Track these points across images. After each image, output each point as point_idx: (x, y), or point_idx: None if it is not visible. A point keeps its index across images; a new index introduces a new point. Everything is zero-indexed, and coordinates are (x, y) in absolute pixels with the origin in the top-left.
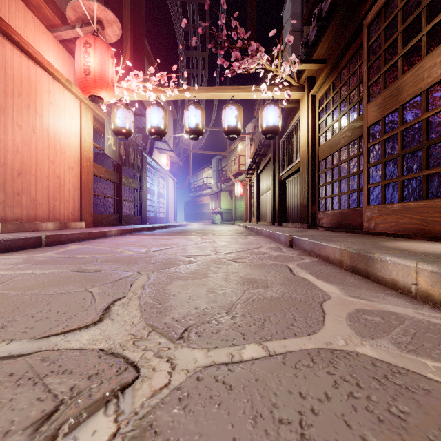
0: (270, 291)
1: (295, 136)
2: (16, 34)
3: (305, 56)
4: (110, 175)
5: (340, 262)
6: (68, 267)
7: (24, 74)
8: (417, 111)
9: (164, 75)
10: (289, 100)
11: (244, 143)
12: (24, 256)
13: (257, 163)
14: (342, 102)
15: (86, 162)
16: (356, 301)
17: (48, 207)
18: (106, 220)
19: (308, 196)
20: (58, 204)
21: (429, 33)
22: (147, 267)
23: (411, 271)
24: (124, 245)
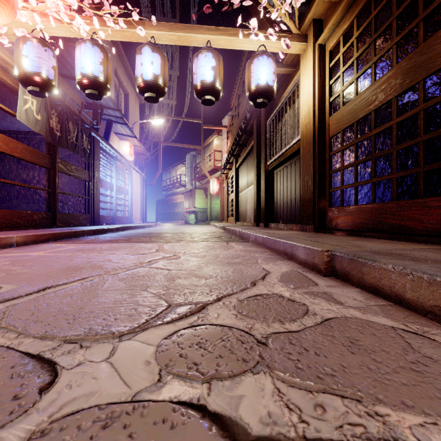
0: None
1: (291, 109)
2: None
3: None
4: (35, 156)
5: None
6: None
7: None
8: None
9: None
10: (281, 63)
11: (220, 138)
12: None
13: (235, 155)
14: (379, 36)
15: None
16: None
17: None
18: (26, 219)
19: (314, 187)
20: None
21: None
22: None
23: None
24: None
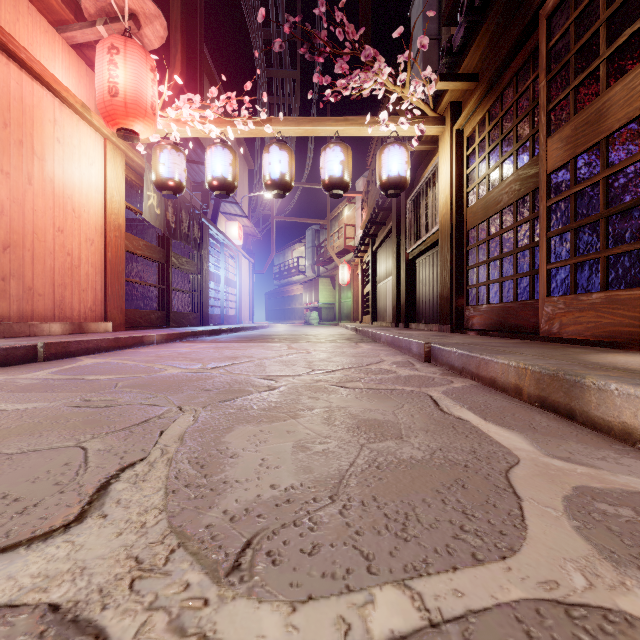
0: (407, 447)
1: (431, 193)
2: (0, 29)
3: (447, 71)
4: (152, 252)
5: (516, 388)
6: (64, 398)
7: (13, 93)
8: (632, 146)
9: (232, 98)
10: (420, 140)
11: (352, 207)
12: (1, 378)
13: (372, 236)
14: (505, 138)
15: (114, 231)
16: (569, 468)
17: (53, 299)
18: (146, 319)
19: (451, 283)
20: (69, 296)
21: None
22: (197, 398)
23: None
24: (168, 359)
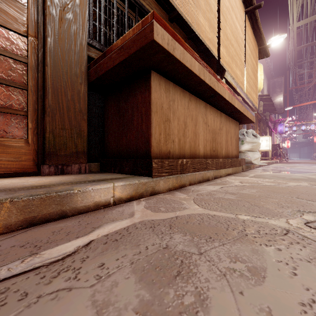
0: (175, 241)
1: None
2: None
3: None
4: None
5: None
6: None
7: None
8: None
9: None
10: None
11: None
12: None
13: None
14: None
15: None
16: (141, 214)
17: None
18: None
19: None
20: None
21: None
22: None
23: (111, 190)
24: None
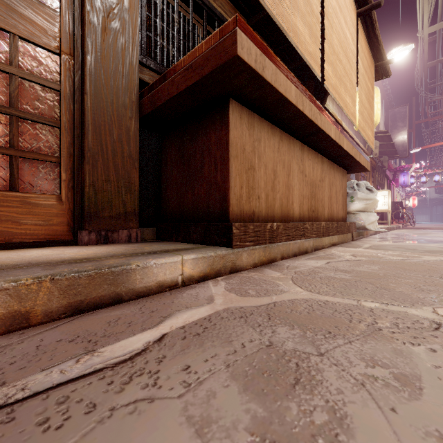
0: (280, 336)
1: None
2: None
3: None
4: None
5: (11, 318)
6: None
7: None
8: None
9: None
10: None
11: None
12: None
13: None
14: None
15: None
16: (223, 298)
17: None
18: None
19: None
20: None
21: None
22: None
23: (179, 265)
24: None
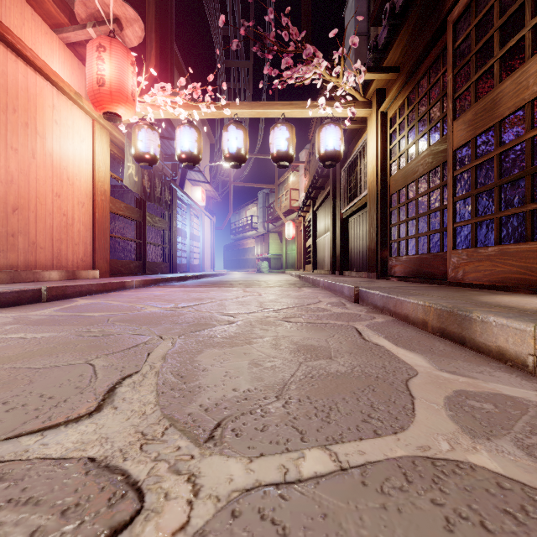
0: (335, 364)
1: (361, 163)
2: (10, 33)
3: (373, 64)
4: (131, 212)
5: (423, 322)
6: (69, 329)
7: (21, 85)
8: (519, 129)
9: (197, 87)
10: (352, 120)
11: (296, 174)
12: (16, 314)
13: (313, 198)
14: (420, 120)
15: (100, 195)
16: (453, 378)
17: (52, 251)
18: (126, 268)
19: (377, 238)
20: (64, 249)
21: (535, 28)
22: (173, 329)
23: (527, 337)
24: (146, 300)
